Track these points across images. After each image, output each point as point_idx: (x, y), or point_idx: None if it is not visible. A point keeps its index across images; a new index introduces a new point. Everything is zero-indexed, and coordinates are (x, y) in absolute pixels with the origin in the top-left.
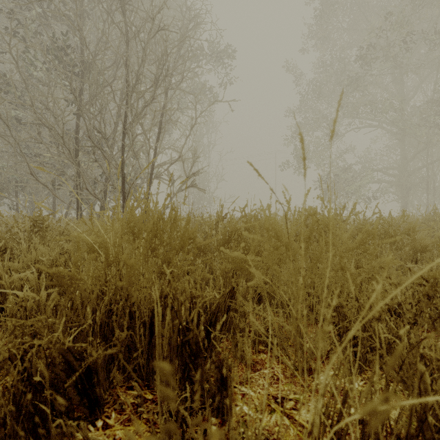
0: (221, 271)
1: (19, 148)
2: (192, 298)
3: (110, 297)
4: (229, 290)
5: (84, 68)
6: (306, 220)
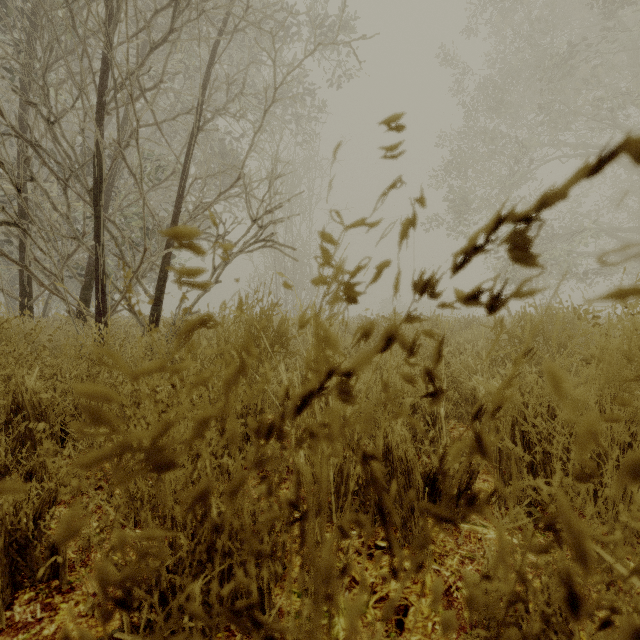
0: None
1: None
2: None
3: None
4: None
5: None
6: None
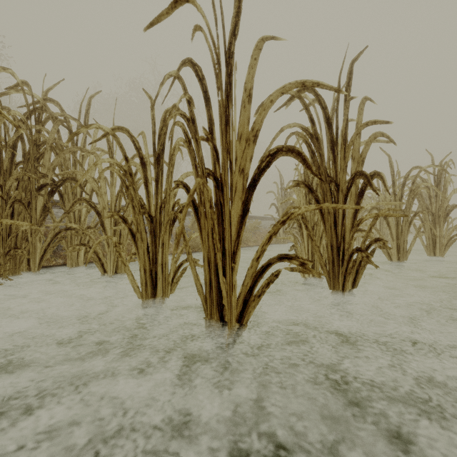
0: None
1: None
2: None
3: None
4: None
5: None
6: None
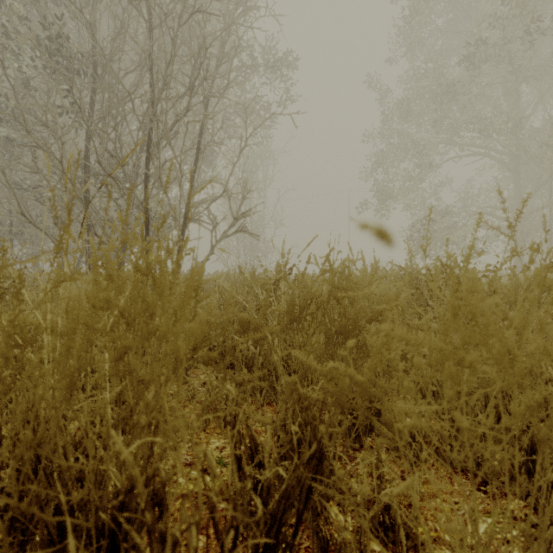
0: (289, 387)
1: (5, 179)
2: (212, 512)
3: (5, 480)
4: (314, 453)
5: (96, 72)
6: (543, 280)
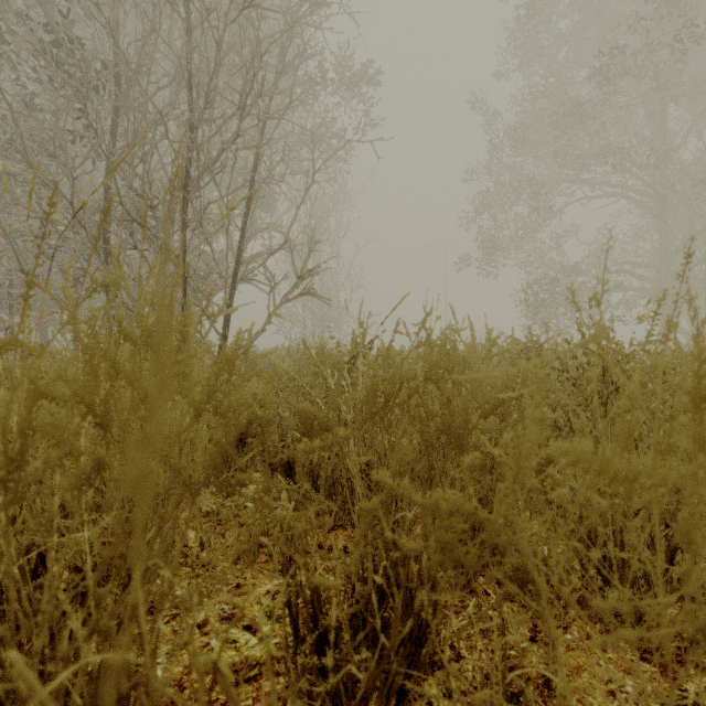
0: (370, 517)
1: (0, 226)
2: None
3: None
4: (410, 636)
5: (119, 87)
6: None
